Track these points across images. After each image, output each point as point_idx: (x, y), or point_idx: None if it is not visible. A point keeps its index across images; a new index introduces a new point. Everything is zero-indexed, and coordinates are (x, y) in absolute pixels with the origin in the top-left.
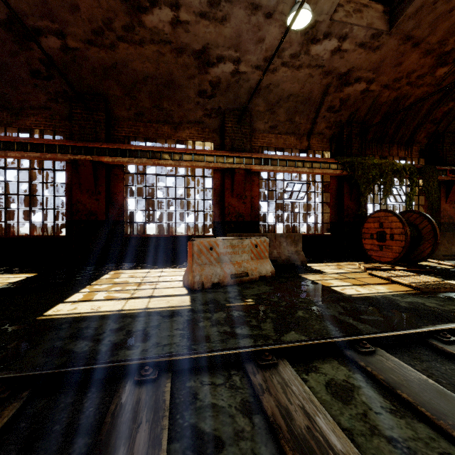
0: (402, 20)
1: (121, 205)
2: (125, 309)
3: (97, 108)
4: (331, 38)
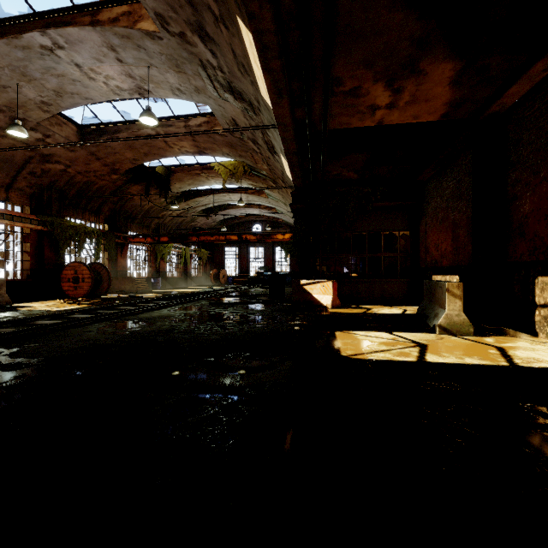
0: (89, 145)
1: None
2: None
3: None
4: (37, 132)
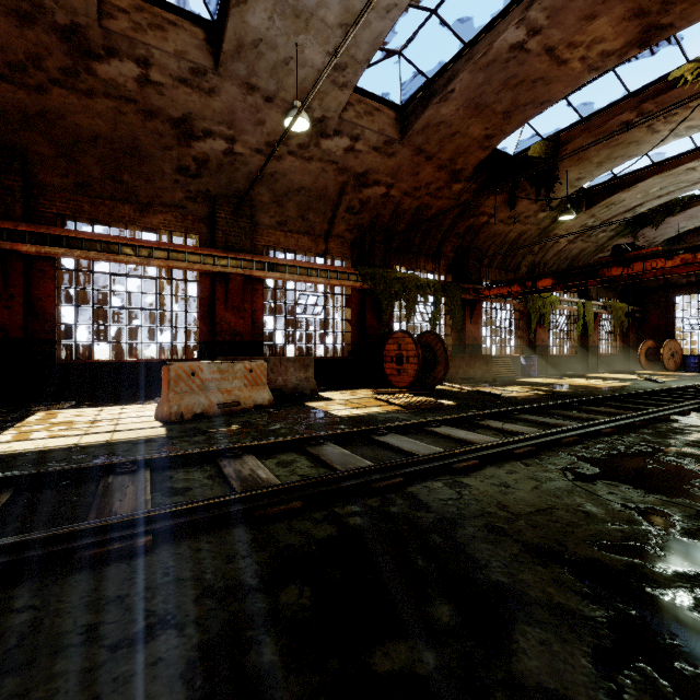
0: (411, 134)
1: (50, 317)
2: (83, 443)
3: (8, 168)
4: (343, 136)
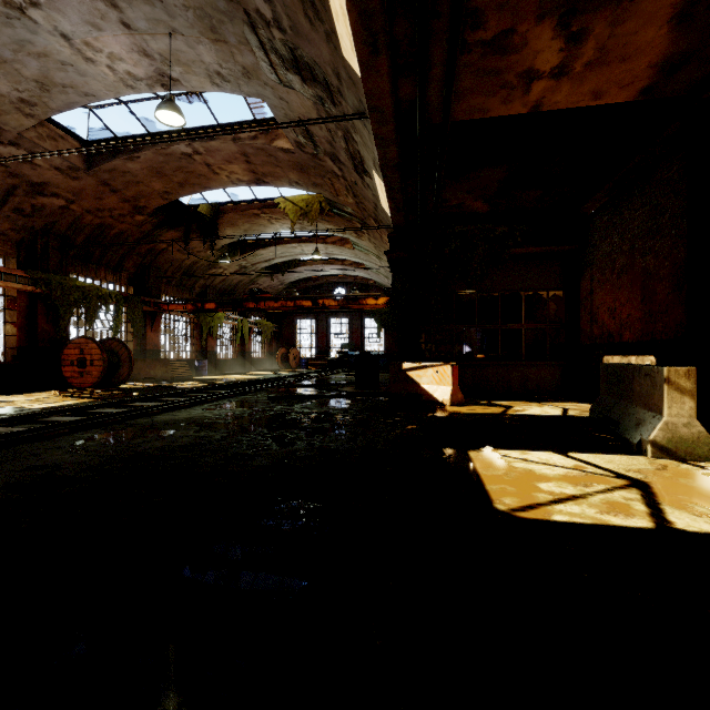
0: (98, 170)
1: None
2: None
3: None
4: (20, 149)
